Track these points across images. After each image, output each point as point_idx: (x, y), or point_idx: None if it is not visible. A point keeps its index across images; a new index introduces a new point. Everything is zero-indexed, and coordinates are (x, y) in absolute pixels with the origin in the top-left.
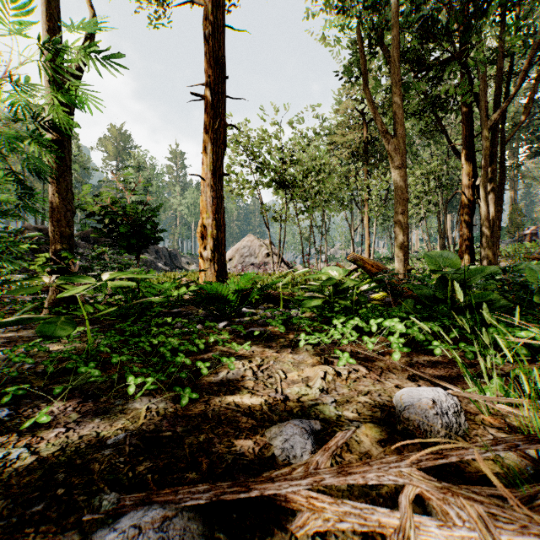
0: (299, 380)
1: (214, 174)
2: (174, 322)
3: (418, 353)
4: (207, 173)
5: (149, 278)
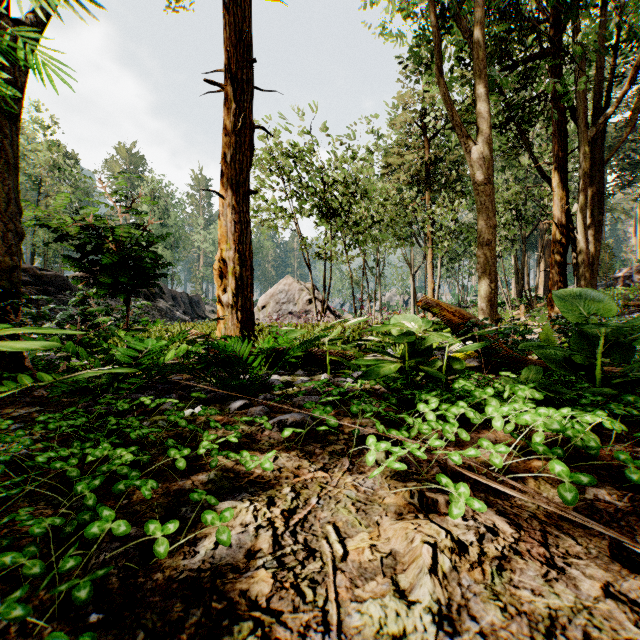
0: (374, 567)
1: (237, 190)
2: (153, 405)
3: (583, 470)
4: (227, 189)
5: (149, 331)
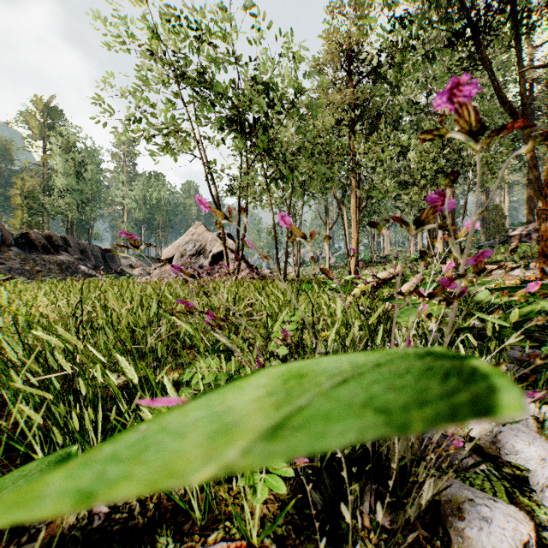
0: None
1: None
2: None
3: None
4: None
5: None
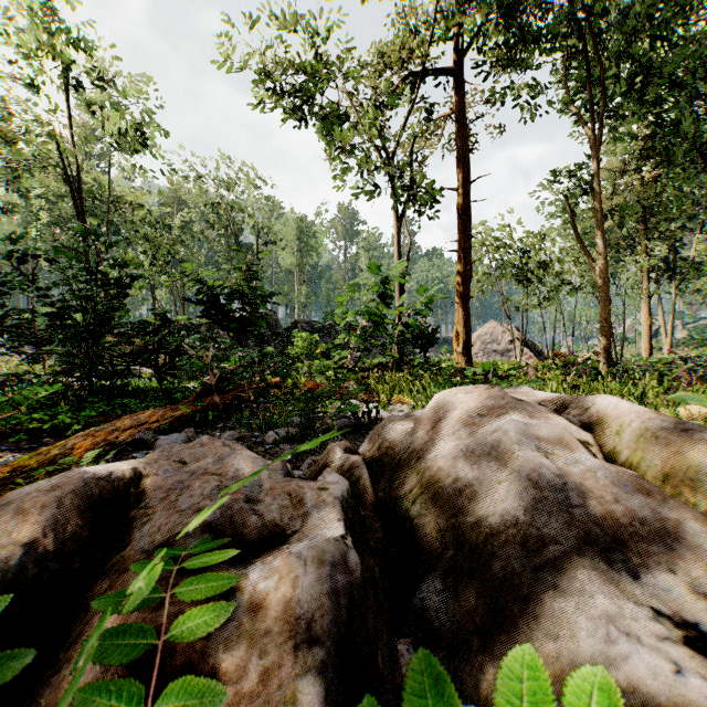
0: None
1: (464, 299)
2: None
3: None
4: (459, 299)
5: None
